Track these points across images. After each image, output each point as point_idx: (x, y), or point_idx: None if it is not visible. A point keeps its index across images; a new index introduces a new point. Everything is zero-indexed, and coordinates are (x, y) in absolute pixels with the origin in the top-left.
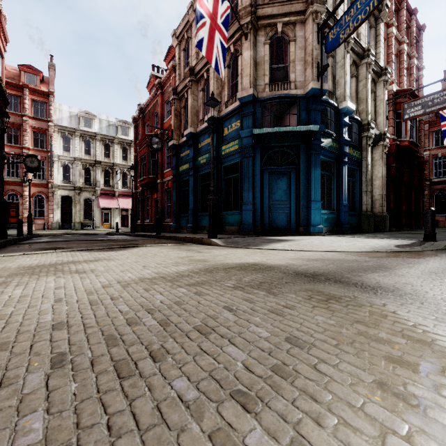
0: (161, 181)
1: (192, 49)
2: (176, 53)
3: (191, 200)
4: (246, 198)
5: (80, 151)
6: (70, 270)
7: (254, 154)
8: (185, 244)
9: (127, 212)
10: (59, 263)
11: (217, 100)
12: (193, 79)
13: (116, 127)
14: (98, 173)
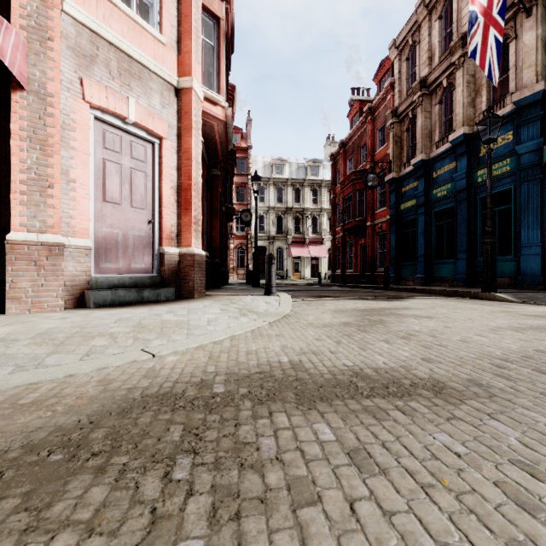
0: (371, 224)
1: (422, 54)
2: (395, 66)
3: (421, 244)
4: (527, 238)
5: (273, 200)
6: (409, 315)
7: (543, 175)
8: (456, 298)
9: (317, 261)
10: (377, 309)
11: (498, 116)
12: (424, 92)
13: (305, 169)
14: (289, 221)
